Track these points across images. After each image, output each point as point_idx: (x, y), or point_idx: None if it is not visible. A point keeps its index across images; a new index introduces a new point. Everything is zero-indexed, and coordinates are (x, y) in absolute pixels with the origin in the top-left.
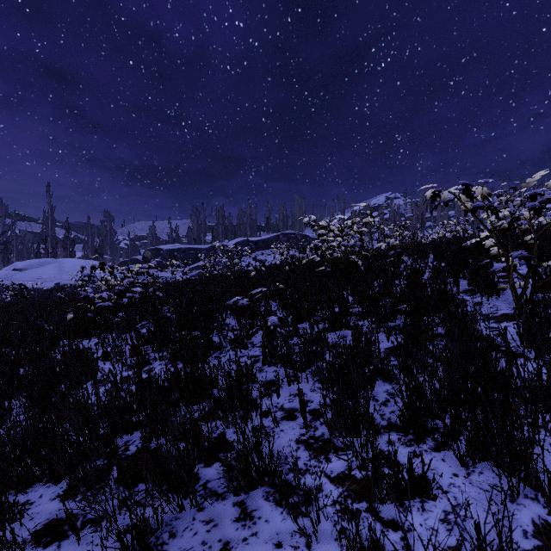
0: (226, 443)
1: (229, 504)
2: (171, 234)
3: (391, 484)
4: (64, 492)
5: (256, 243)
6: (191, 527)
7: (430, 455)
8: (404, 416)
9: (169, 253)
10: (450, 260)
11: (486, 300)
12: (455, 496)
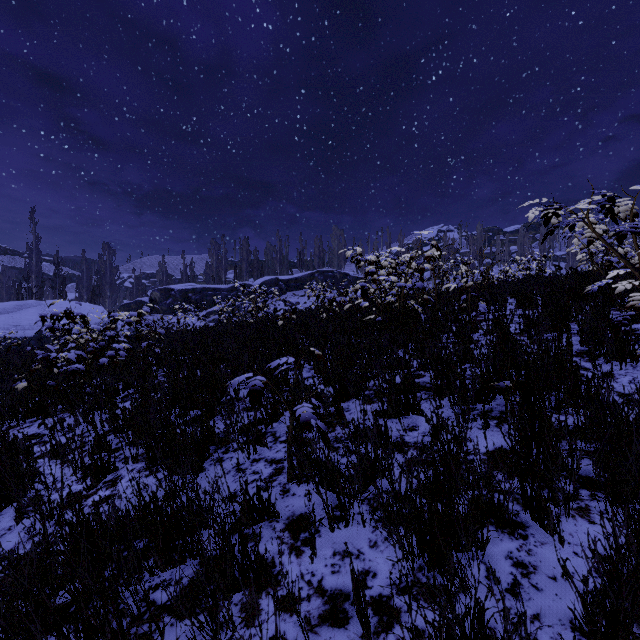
0: None
1: None
2: (185, 271)
3: None
4: None
5: (286, 282)
6: None
7: None
8: None
9: (182, 294)
10: (549, 308)
11: (619, 369)
12: None
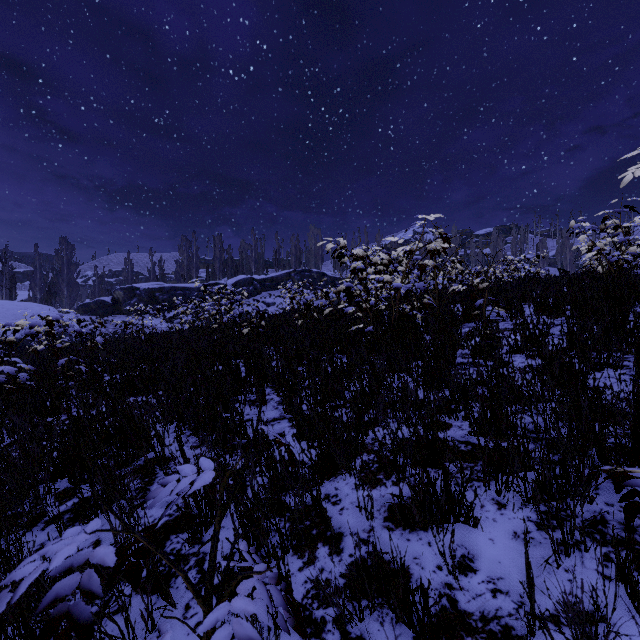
0: None
1: None
2: (153, 269)
3: None
4: None
5: (262, 282)
6: None
7: None
8: None
9: (148, 294)
10: (607, 319)
11: None
12: None
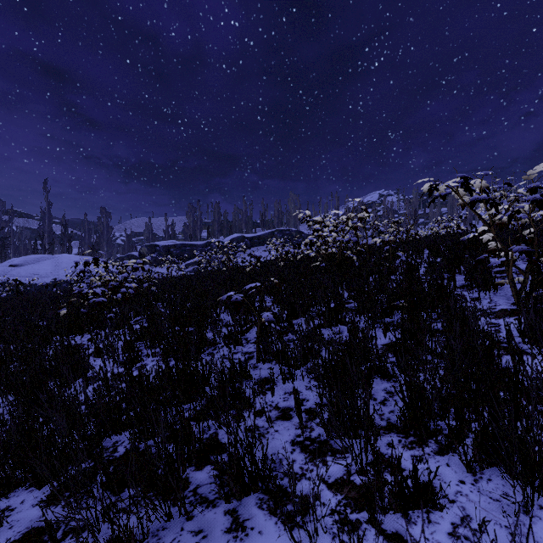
0: (219, 445)
1: (220, 512)
2: (167, 230)
3: (394, 493)
4: (47, 498)
5: (251, 239)
6: (179, 538)
7: (433, 460)
8: (404, 417)
9: (165, 249)
10: (446, 255)
11: (484, 295)
12: (462, 506)
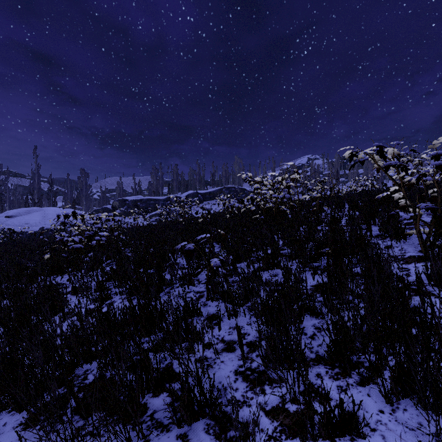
0: (173, 374)
1: (173, 436)
2: (135, 188)
3: (323, 423)
4: (25, 421)
5: (203, 195)
6: None
7: (356, 390)
8: (331, 351)
9: (133, 203)
10: (363, 210)
11: (395, 243)
12: (382, 434)
